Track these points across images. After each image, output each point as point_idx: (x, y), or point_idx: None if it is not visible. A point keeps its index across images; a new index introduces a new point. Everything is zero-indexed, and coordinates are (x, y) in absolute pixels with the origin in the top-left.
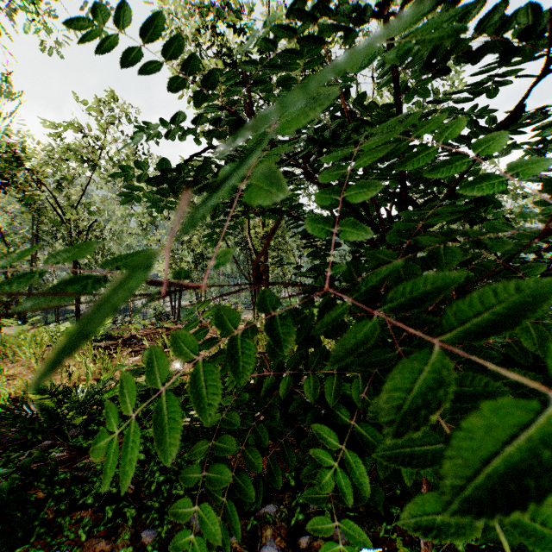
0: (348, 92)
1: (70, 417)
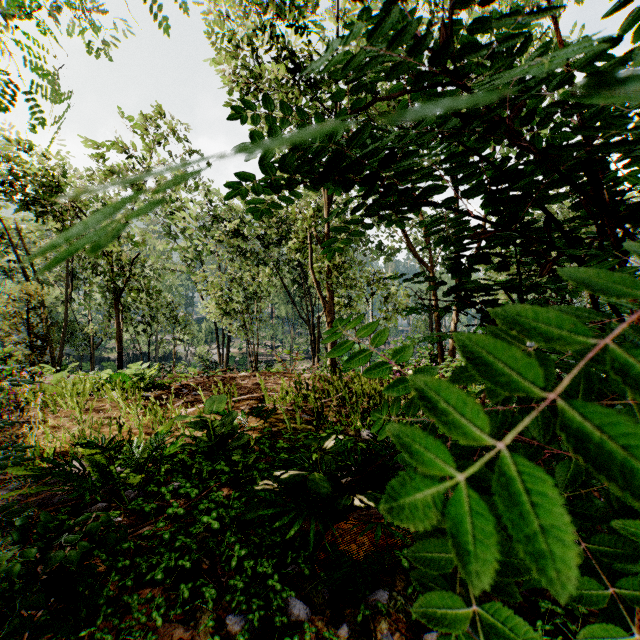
0: (528, 41)
1: (123, 475)
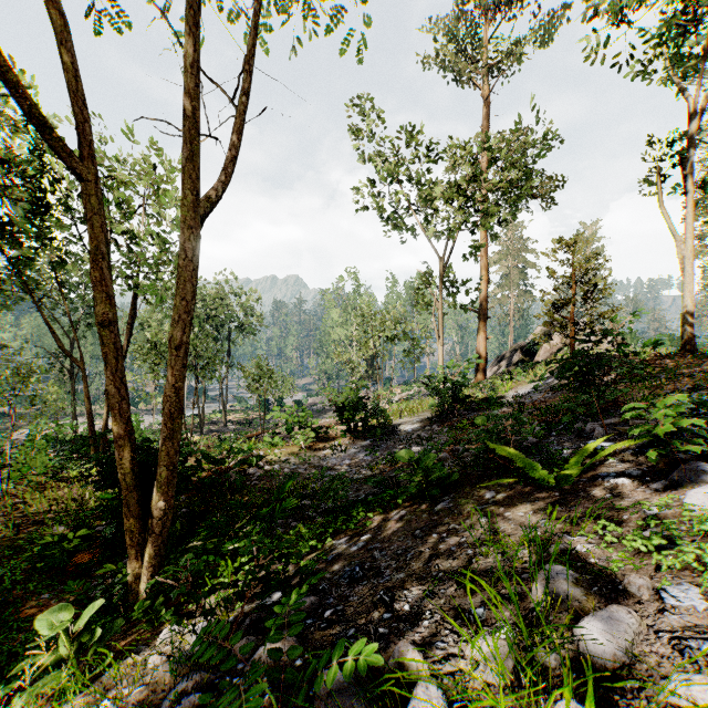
0: None
1: None
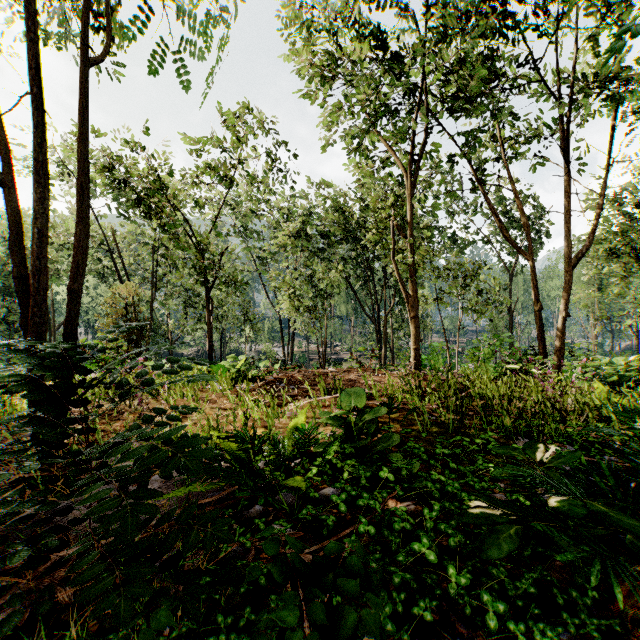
0: None
1: (267, 474)
